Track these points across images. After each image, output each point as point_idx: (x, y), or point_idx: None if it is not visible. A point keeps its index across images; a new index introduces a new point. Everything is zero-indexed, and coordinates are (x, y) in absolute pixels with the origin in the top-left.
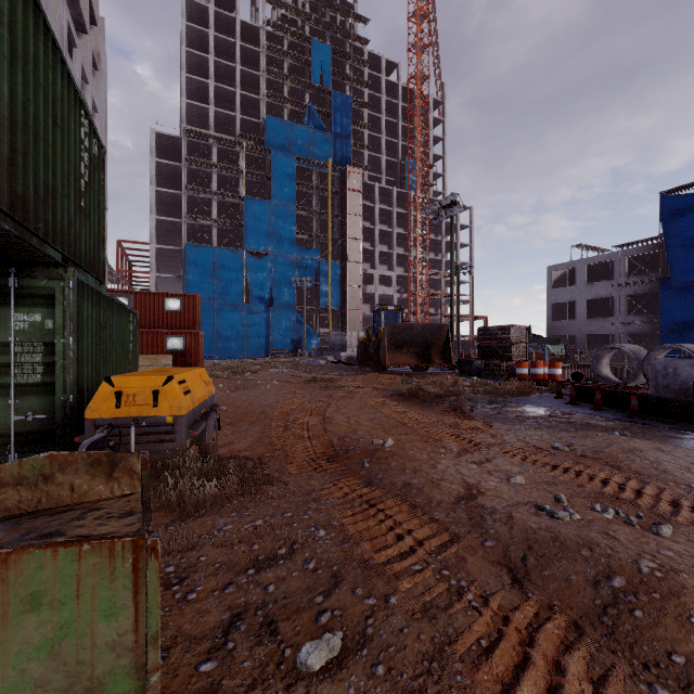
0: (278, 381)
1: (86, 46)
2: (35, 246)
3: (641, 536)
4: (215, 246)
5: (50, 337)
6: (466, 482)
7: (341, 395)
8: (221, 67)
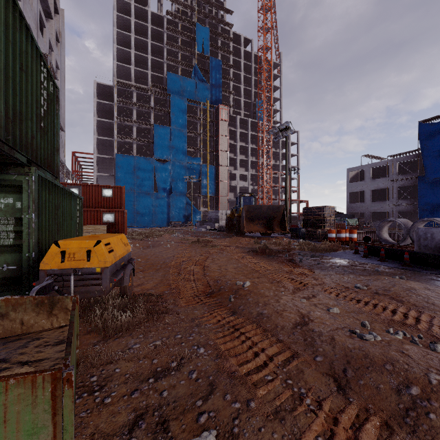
0: (174, 242)
1: (51, 27)
2: (5, 151)
3: (426, 354)
4: (135, 156)
5: (19, 214)
6: (300, 312)
7: (215, 251)
8: (139, 41)
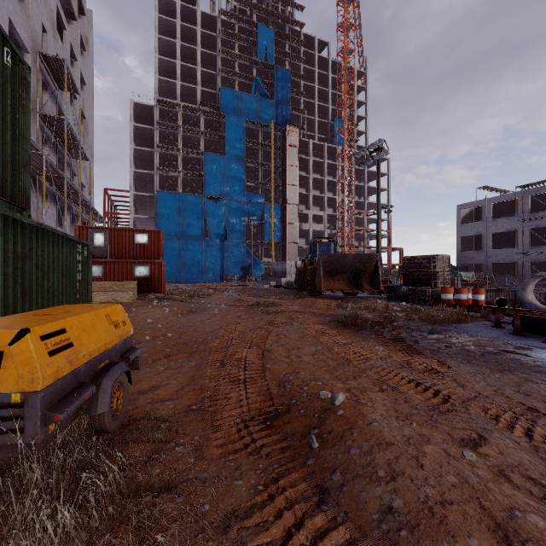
0: (225, 304)
1: (75, 30)
2: None
3: None
4: (180, 192)
5: None
6: (488, 511)
7: (281, 321)
8: (186, 50)
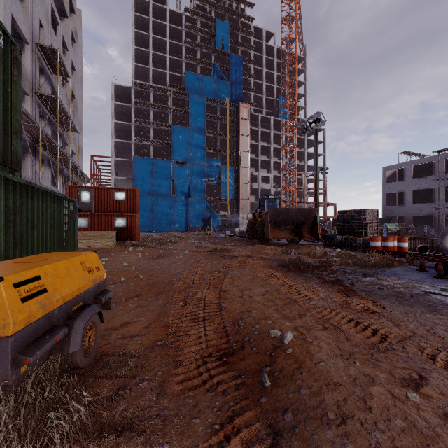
0: (189, 250)
1: (67, 26)
2: None
3: None
4: (152, 158)
5: None
6: None
7: (235, 265)
8: (157, 41)
